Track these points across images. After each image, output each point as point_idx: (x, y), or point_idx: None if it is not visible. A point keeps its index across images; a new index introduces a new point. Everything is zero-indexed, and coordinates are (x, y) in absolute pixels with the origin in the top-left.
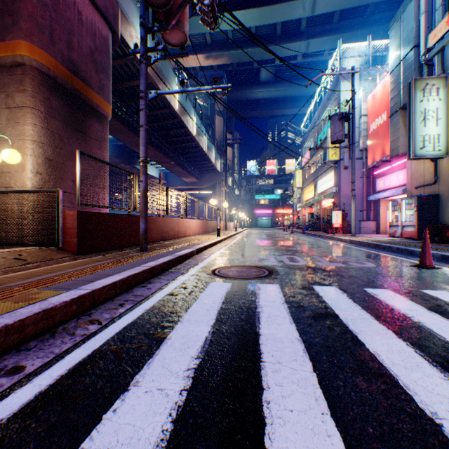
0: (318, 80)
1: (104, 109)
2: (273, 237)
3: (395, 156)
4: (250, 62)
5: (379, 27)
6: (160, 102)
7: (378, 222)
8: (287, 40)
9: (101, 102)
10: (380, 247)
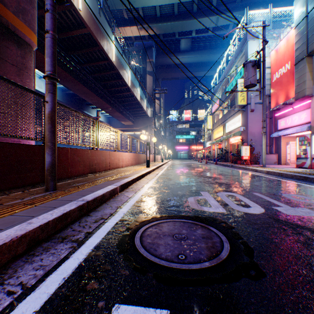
0: (223, 49)
1: (24, 34)
2: (193, 167)
3: (301, 97)
4: (173, 33)
5: (272, 5)
6: (99, 54)
7: (279, 155)
8: (201, 15)
9: (20, 26)
10: (310, 179)
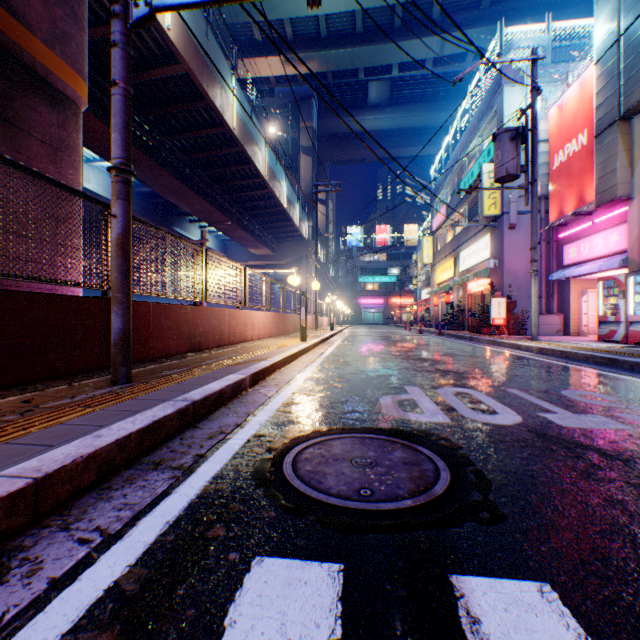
0: (455, 102)
1: (65, 81)
2: (394, 341)
3: (608, 201)
4: (354, 71)
5: (553, 13)
6: (206, 115)
7: (566, 316)
8: (411, 34)
9: (57, 66)
10: (620, 364)
